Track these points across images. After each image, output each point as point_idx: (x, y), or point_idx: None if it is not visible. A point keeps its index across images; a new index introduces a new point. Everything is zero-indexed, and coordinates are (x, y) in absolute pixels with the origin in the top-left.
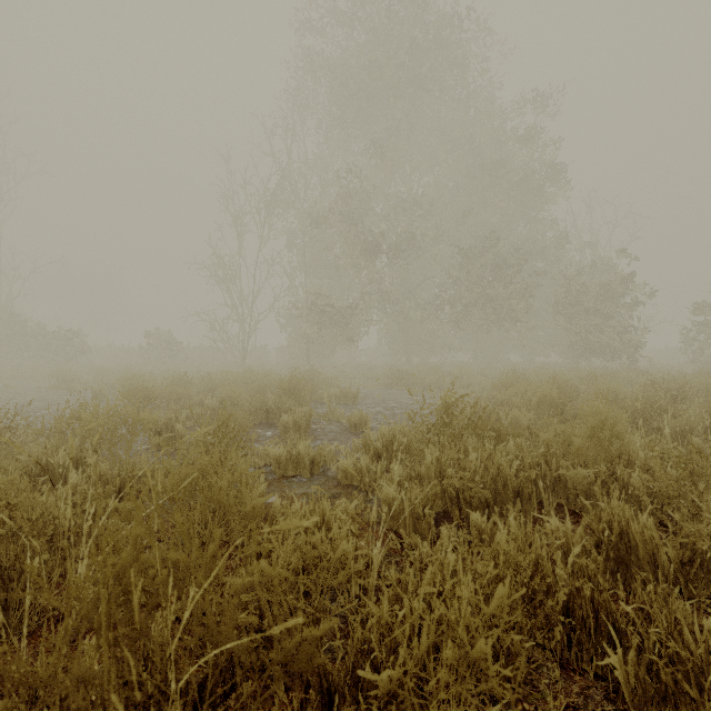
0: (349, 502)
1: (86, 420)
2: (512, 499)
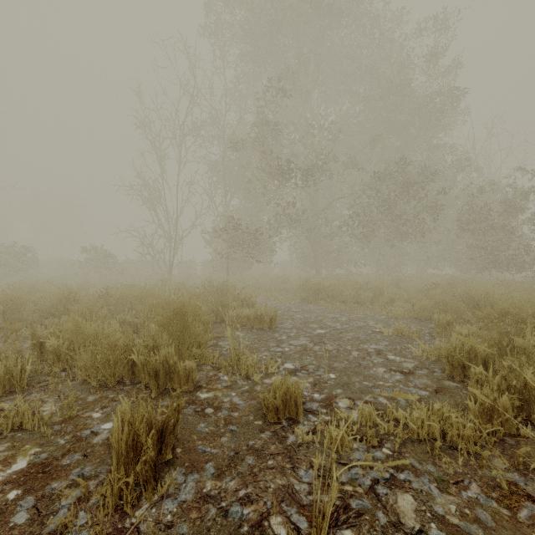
0: None
1: None
2: None
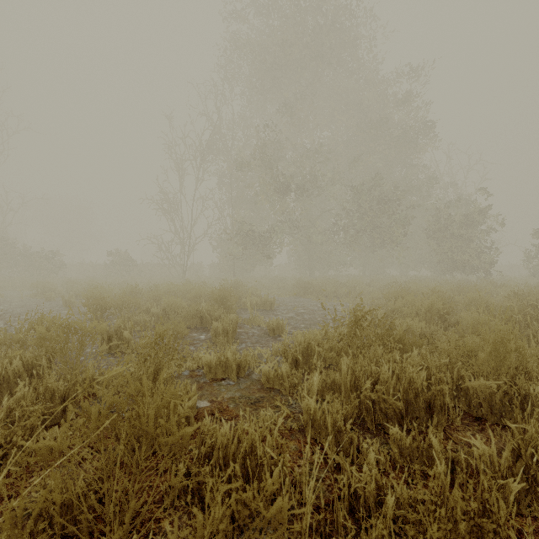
0: (273, 410)
1: (39, 332)
2: (423, 409)
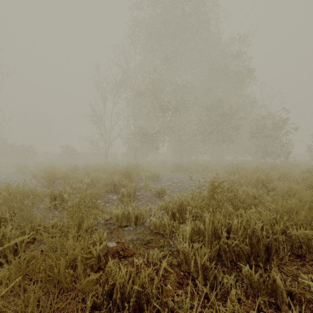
0: (158, 250)
1: (3, 196)
2: (263, 250)
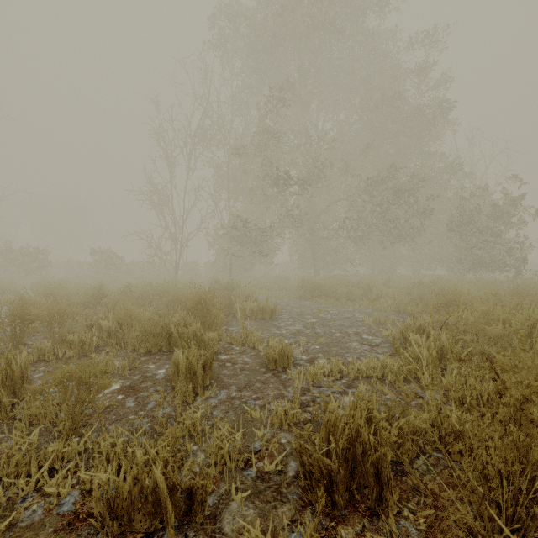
0: None
1: None
2: None
